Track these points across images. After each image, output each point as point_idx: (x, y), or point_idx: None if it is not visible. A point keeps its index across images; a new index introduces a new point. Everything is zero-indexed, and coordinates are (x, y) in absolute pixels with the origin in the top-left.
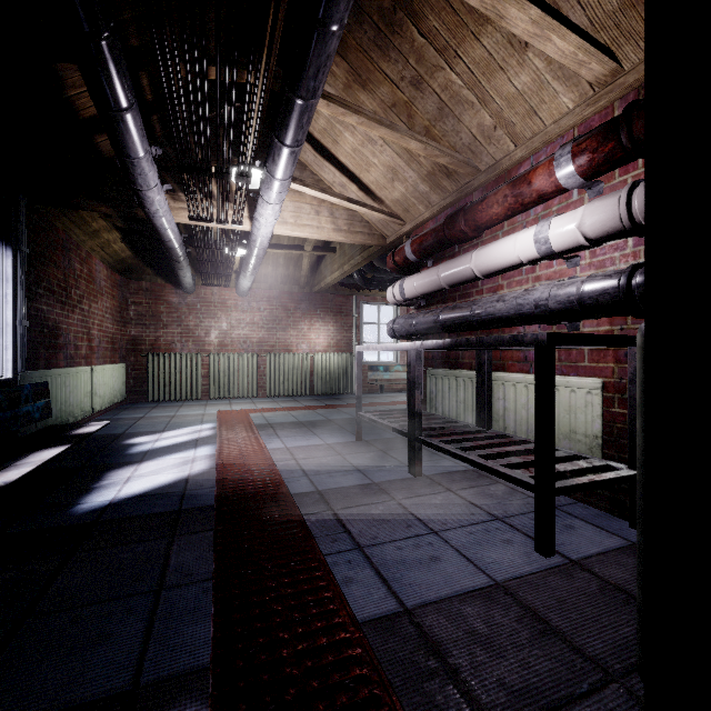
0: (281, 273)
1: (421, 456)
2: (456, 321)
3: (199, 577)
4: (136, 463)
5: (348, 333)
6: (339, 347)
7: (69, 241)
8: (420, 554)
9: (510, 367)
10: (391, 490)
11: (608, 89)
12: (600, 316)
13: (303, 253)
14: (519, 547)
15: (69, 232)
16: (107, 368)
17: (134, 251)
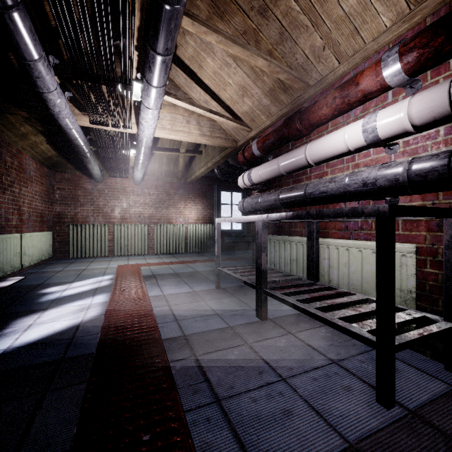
0: (165, 169)
1: (266, 304)
2: (292, 199)
3: (56, 448)
4: (41, 311)
5: (211, 211)
6: (205, 220)
7: None
8: (273, 408)
9: (333, 234)
10: (243, 334)
11: (423, 5)
12: (425, 191)
13: (179, 155)
14: (359, 395)
15: (2, 134)
16: (35, 235)
17: (58, 151)
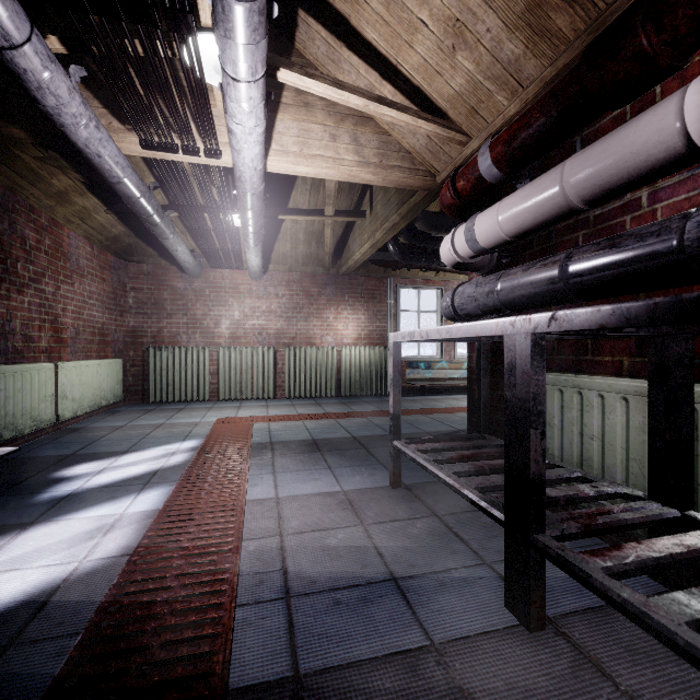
0: (302, 252)
1: (543, 581)
2: (619, 268)
3: None
4: (15, 530)
5: (382, 323)
6: (371, 339)
7: (11, 199)
8: None
9: None
10: (481, 695)
11: None
12: None
13: (325, 221)
14: None
15: (22, 192)
16: (87, 364)
17: (128, 226)
